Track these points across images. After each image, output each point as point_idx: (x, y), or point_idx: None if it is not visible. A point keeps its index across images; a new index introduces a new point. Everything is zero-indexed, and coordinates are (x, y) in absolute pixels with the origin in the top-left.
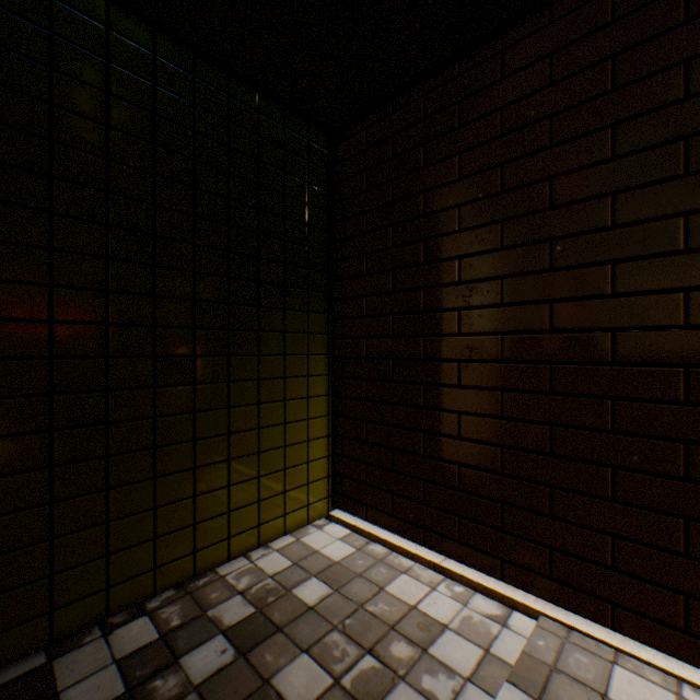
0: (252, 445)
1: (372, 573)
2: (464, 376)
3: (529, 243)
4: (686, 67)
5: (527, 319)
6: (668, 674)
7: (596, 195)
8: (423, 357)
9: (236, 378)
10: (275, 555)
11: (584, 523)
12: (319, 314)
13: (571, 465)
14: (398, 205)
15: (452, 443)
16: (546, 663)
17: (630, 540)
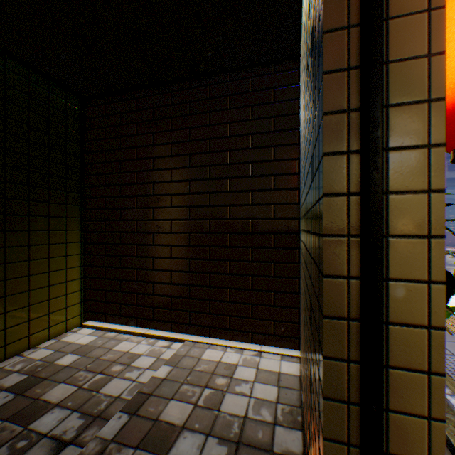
0: (24, 286)
1: (107, 344)
2: (156, 240)
3: (182, 181)
4: (230, 125)
5: (182, 214)
6: (225, 346)
7: (205, 165)
8: (137, 231)
9: (12, 245)
10: (42, 350)
11: (201, 297)
12: (75, 206)
13: (197, 275)
14: (124, 151)
15: (151, 272)
16: (182, 355)
17: (215, 300)
